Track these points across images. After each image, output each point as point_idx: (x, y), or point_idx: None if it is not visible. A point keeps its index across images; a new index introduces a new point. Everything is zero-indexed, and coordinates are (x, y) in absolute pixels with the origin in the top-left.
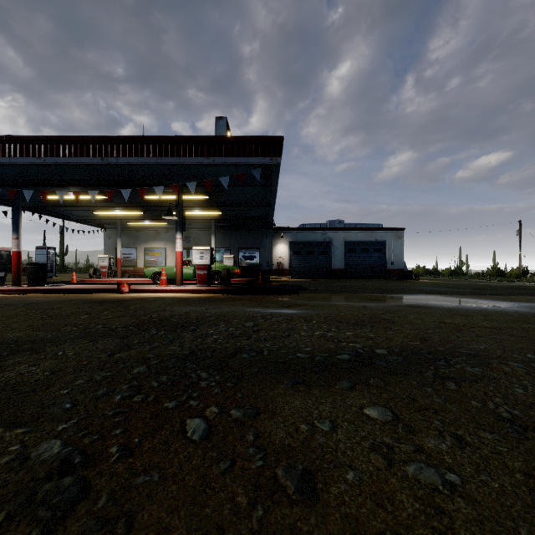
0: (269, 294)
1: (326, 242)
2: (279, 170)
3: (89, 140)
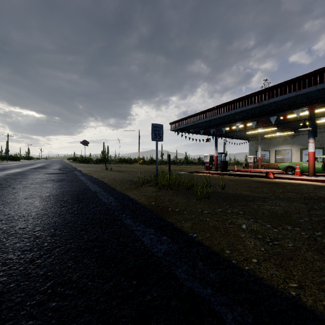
0: None
1: None
2: None
3: (251, 95)
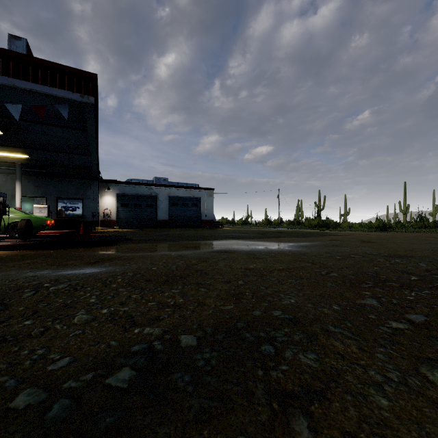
0: (83, 247)
1: (152, 196)
2: (94, 112)
3: None
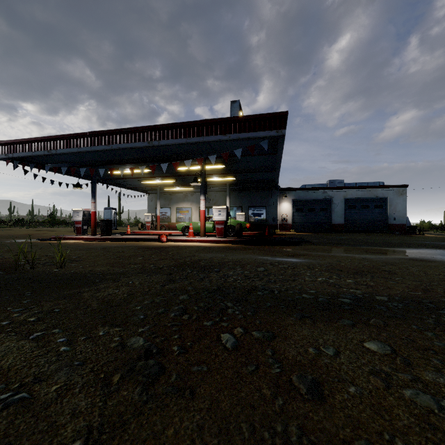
0: (275, 245)
1: (326, 200)
2: (284, 140)
3: (140, 129)
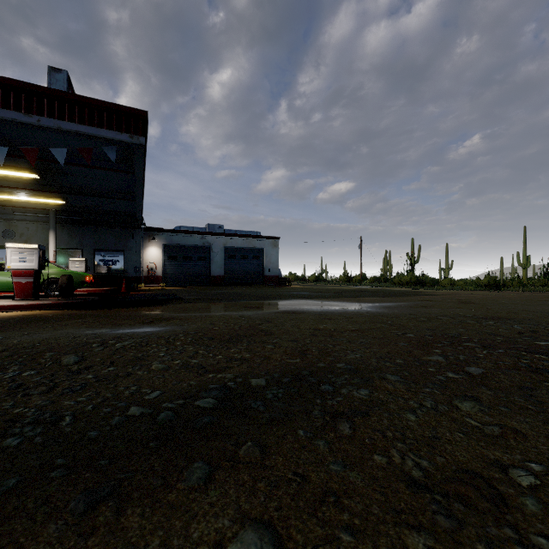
0: (131, 307)
1: (205, 247)
2: (143, 153)
3: None
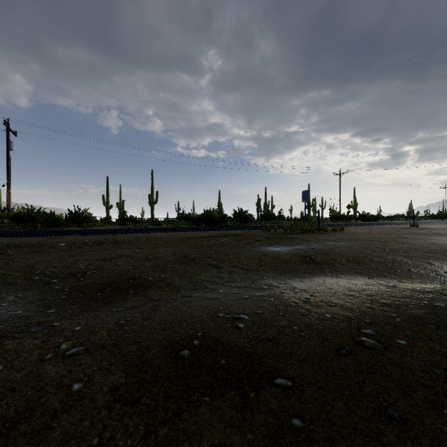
0: None
1: None
2: None
3: None
